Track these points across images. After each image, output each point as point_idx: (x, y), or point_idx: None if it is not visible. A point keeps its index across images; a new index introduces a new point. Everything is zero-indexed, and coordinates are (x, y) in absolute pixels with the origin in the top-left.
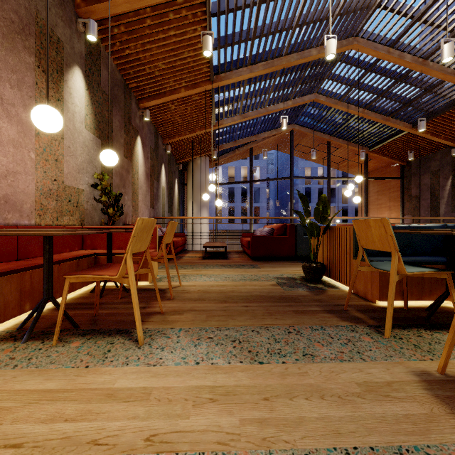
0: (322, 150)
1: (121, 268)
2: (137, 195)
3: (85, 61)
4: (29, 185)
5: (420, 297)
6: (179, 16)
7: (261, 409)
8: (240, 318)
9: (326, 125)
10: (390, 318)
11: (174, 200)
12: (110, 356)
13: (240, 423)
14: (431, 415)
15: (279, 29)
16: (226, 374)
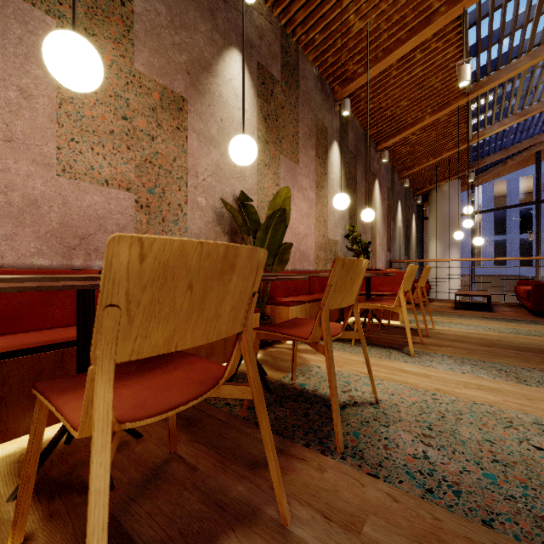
0: None
1: (396, 301)
2: (375, 239)
3: (339, 133)
4: (312, 242)
5: None
6: (427, 52)
7: (523, 401)
8: (508, 359)
9: None
10: None
11: (411, 239)
12: (392, 357)
13: (503, 400)
14: None
15: None
16: (491, 382)
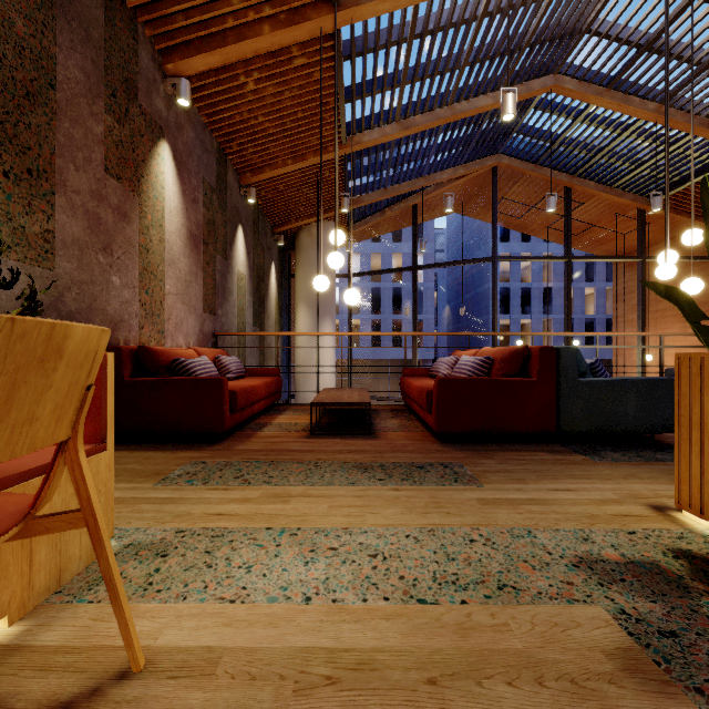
0: None
1: None
2: (159, 278)
3: None
4: None
5: None
6: None
7: None
8: None
9: (563, 156)
10: None
11: (268, 302)
12: None
13: None
14: None
15: None
16: None
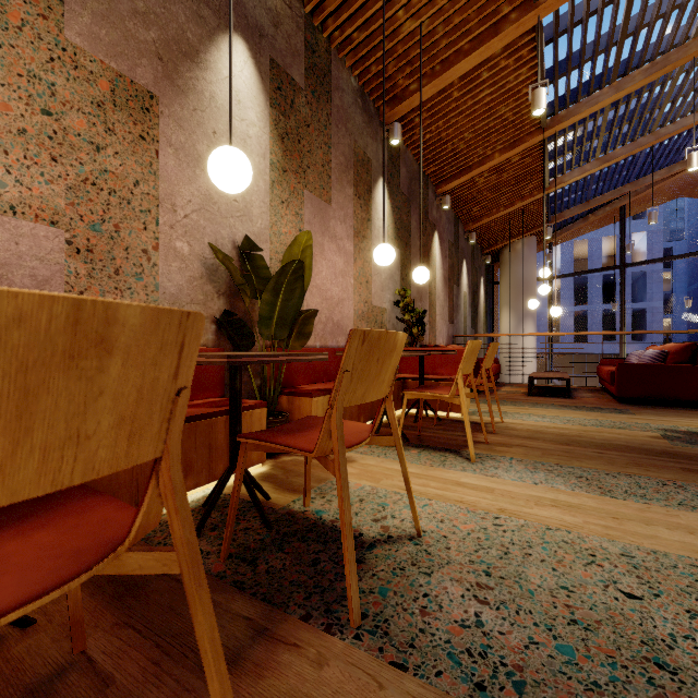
0: None
1: (453, 388)
2: (434, 307)
3: (387, 168)
4: (350, 309)
5: None
6: (495, 70)
7: (608, 521)
8: (589, 461)
9: None
10: None
11: (479, 309)
12: (448, 464)
13: (583, 522)
14: None
15: (679, 2)
16: (569, 496)
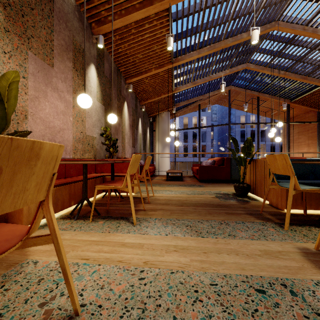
0: (253, 103)
1: (124, 182)
2: (124, 139)
3: (96, 60)
4: (69, 136)
5: (317, 208)
6: (152, 25)
7: (202, 256)
8: (191, 214)
9: (256, 85)
10: (288, 217)
11: (147, 141)
12: (120, 229)
13: (190, 261)
14: (301, 267)
15: (219, 23)
16: (182, 240)
